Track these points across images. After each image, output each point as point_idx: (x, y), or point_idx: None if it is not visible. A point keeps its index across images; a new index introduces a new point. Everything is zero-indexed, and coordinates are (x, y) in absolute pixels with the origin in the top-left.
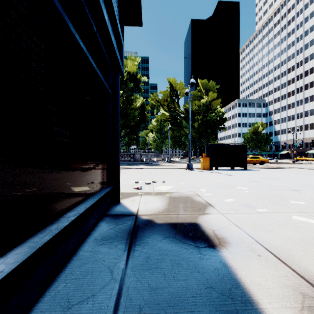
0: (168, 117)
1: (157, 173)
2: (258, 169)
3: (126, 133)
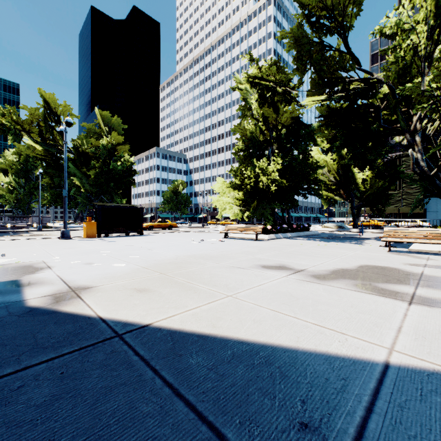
0: (41, 153)
1: None
2: (156, 234)
3: None
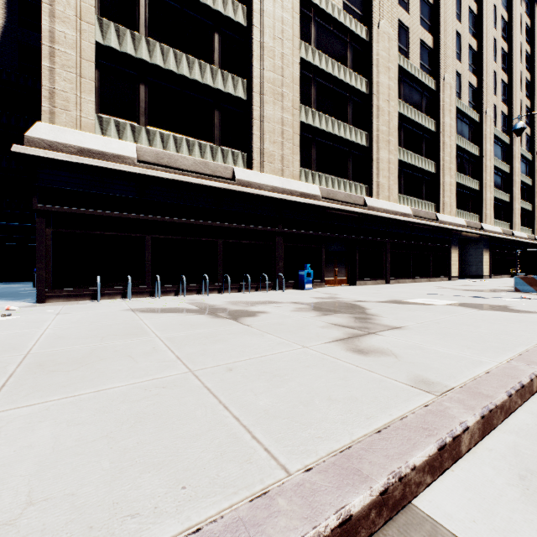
0: None
1: None
2: None
3: None
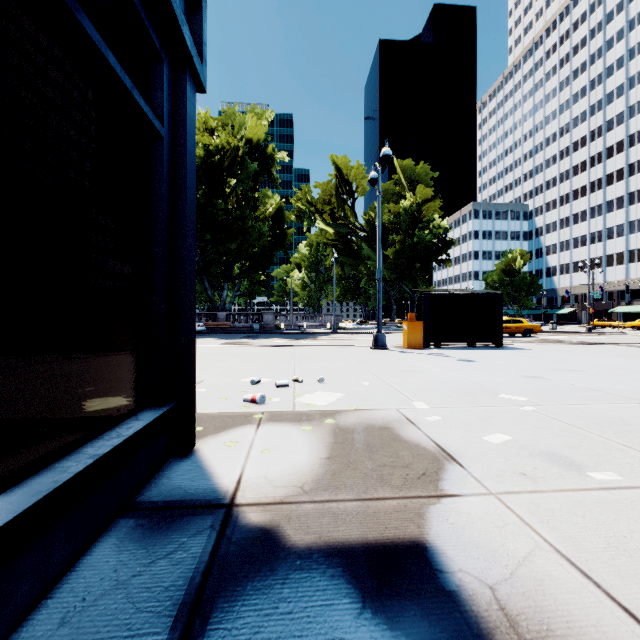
0: (331, 237)
1: (306, 358)
2: (525, 345)
3: (245, 270)
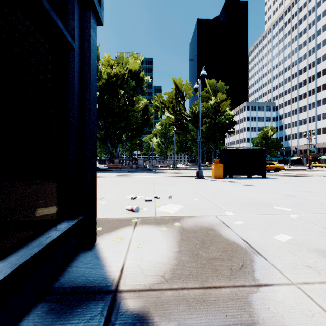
0: (173, 120)
1: (161, 184)
2: (278, 177)
3: (128, 137)
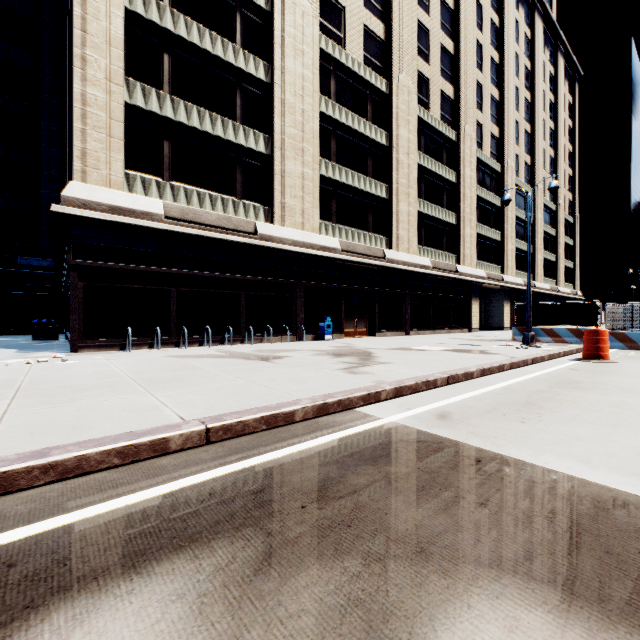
0: None
1: None
2: None
3: None
